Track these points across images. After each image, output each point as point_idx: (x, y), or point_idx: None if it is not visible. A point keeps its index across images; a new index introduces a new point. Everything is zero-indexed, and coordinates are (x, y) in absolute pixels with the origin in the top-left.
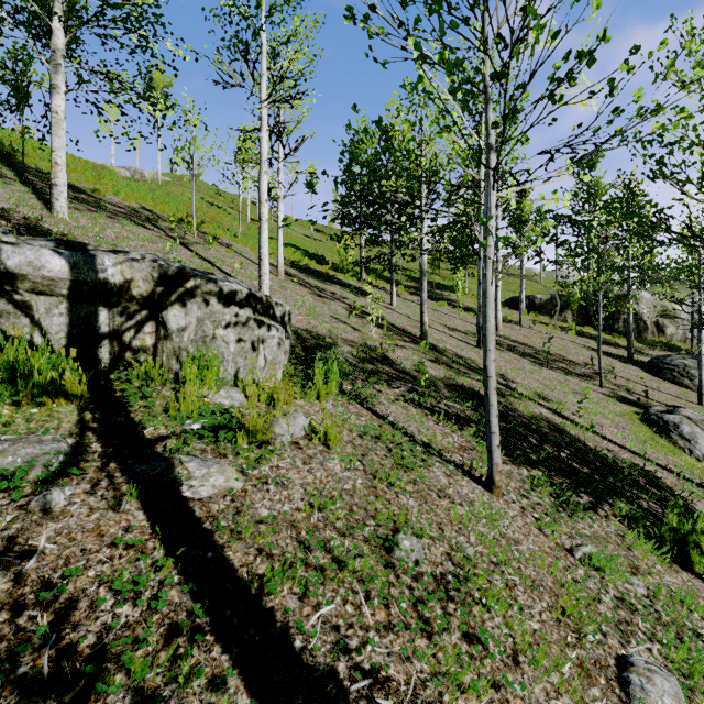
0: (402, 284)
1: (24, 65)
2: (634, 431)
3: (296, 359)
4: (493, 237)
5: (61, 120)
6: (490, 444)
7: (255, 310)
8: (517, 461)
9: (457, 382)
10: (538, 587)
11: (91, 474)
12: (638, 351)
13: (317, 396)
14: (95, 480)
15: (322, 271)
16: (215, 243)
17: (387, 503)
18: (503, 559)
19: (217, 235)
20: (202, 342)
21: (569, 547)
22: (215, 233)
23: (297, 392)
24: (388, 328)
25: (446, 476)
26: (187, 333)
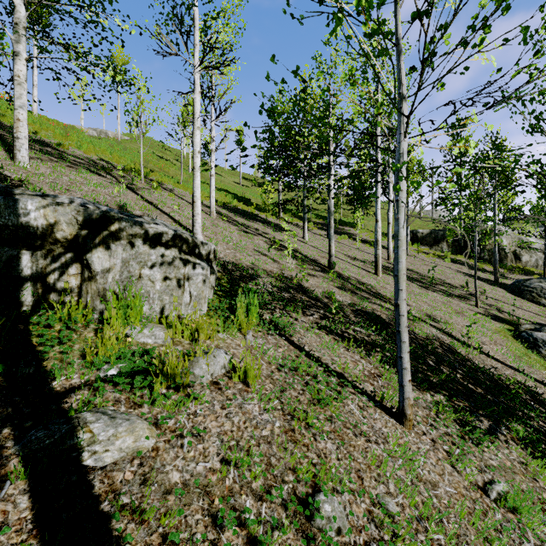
0: (311, 221)
1: None
2: (509, 347)
3: (221, 291)
4: (406, 181)
5: (22, 83)
6: (401, 379)
7: (181, 250)
8: (421, 386)
9: (361, 307)
10: (463, 545)
11: None
12: (501, 275)
13: (239, 328)
14: None
15: (248, 210)
16: (159, 188)
17: (306, 449)
18: (425, 513)
19: (162, 182)
20: (128, 282)
21: (482, 484)
22: (160, 180)
23: (220, 324)
24: (302, 259)
25: (360, 411)
26: (112, 274)
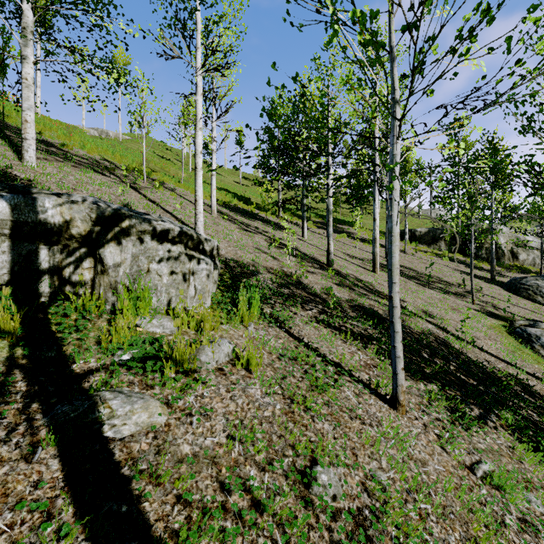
0: (311, 220)
1: (4, 42)
2: (503, 342)
3: (224, 286)
4: (399, 181)
5: (30, 85)
6: (395, 367)
7: (186, 246)
8: (415, 376)
9: (358, 303)
10: (449, 515)
11: (10, 418)
12: (498, 273)
13: (241, 321)
14: (12, 424)
15: (248, 209)
16: (161, 188)
17: (304, 429)
18: (414, 486)
19: (164, 181)
20: (137, 276)
21: (469, 464)
22: (162, 180)
23: (223, 317)
24: (301, 256)
25: (356, 397)
26: (123, 268)
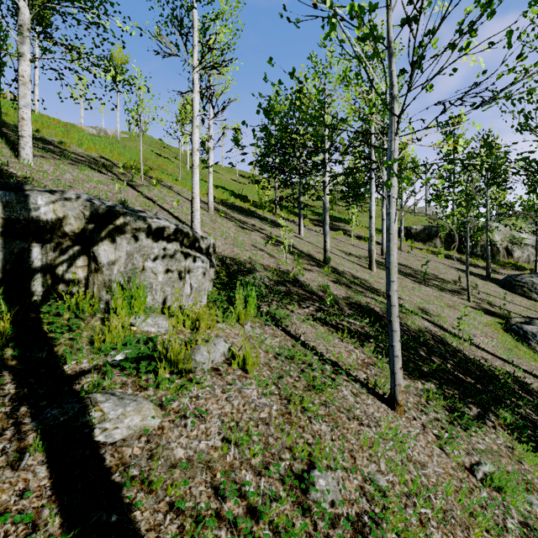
0: (307, 217)
1: (1, 40)
2: (500, 340)
3: (220, 284)
4: (397, 178)
5: (26, 82)
6: (393, 367)
7: (182, 244)
8: (412, 375)
9: (355, 300)
10: (449, 520)
11: None
12: (493, 270)
13: (237, 319)
14: None
15: (245, 207)
16: (158, 185)
17: (301, 431)
18: (414, 489)
19: (161, 179)
20: (132, 274)
21: (469, 465)
22: (159, 177)
23: (220, 315)
24: (298, 254)
25: (353, 397)
26: (117, 266)
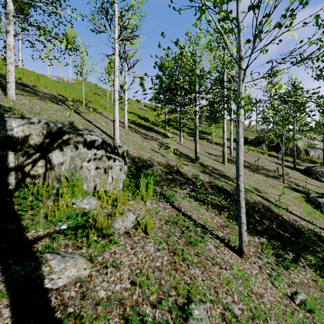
0: (184, 131)
1: None
2: (304, 208)
3: (131, 174)
4: (244, 109)
5: (11, 49)
6: (240, 230)
7: (106, 150)
8: (251, 232)
9: (215, 184)
10: None
11: None
12: (297, 163)
13: (141, 198)
14: None
15: (147, 125)
16: (93, 112)
17: (182, 274)
18: (256, 314)
19: (96, 108)
20: (74, 170)
21: (290, 294)
22: (94, 107)
23: (130, 195)
24: (179, 154)
25: (215, 249)
26: (64, 166)
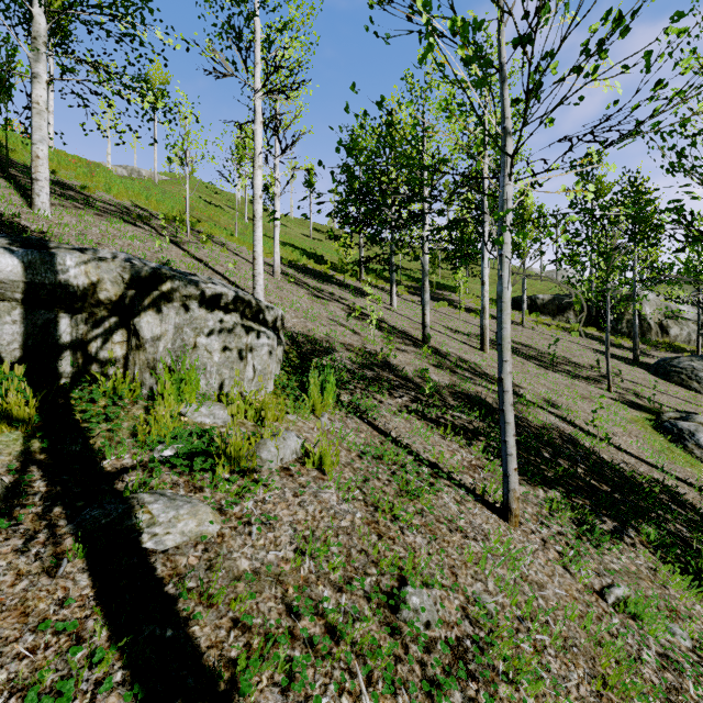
0: (401, 284)
1: (8, 56)
2: (647, 440)
3: (290, 366)
4: (511, 233)
5: (42, 111)
6: (506, 468)
7: (243, 315)
8: (532, 480)
9: (462, 389)
10: (571, 648)
11: (27, 524)
12: (643, 352)
13: (312, 410)
14: (30, 532)
15: (321, 270)
16: (209, 242)
17: (391, 542)
18: (528, 612)
19: (212, 234)
20: (182, 352)
21: (599, 588)
22: (210, 232)
23: (290, 405)
24: (389, 330)
25: (456, 505)
26: (163, 343)
